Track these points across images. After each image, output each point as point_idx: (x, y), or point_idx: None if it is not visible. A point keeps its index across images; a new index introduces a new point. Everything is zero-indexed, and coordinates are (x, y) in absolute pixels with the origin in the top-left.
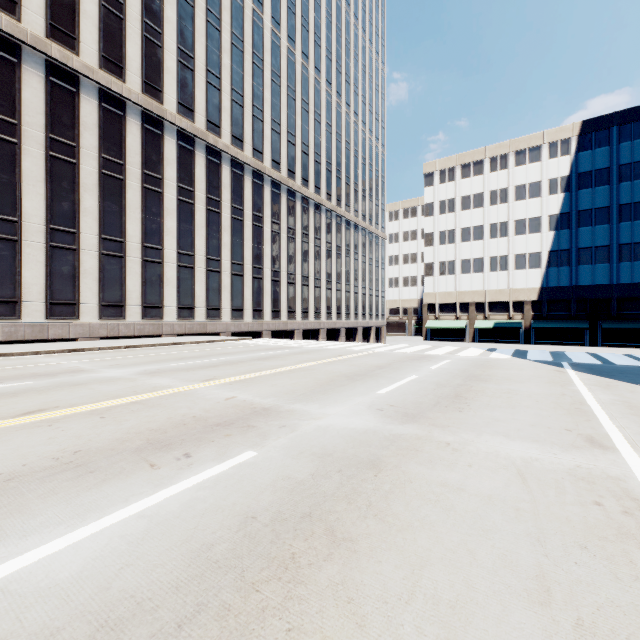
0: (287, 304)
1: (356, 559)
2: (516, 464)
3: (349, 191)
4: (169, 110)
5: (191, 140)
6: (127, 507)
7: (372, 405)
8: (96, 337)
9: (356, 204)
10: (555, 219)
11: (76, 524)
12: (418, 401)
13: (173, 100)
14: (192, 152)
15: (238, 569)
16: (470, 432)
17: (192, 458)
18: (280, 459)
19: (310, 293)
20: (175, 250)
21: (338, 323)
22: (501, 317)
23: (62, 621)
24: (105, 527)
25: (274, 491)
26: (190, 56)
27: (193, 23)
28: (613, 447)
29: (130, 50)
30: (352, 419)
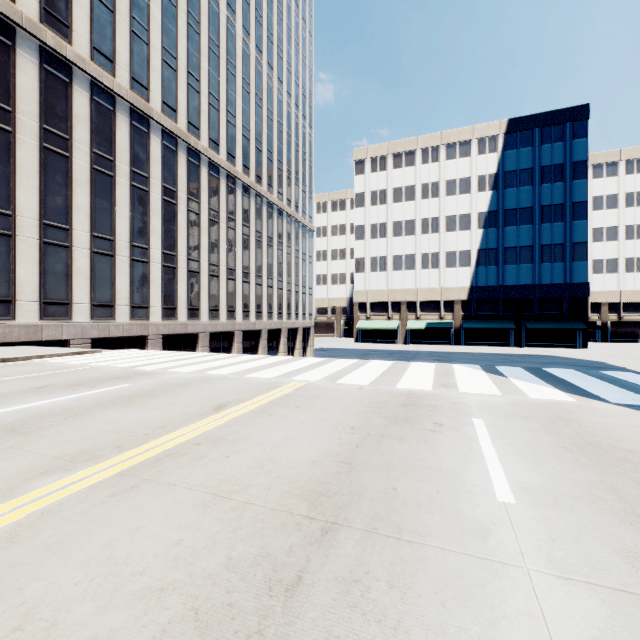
0: (187, 299)
1: None
2: None
3: (272, 168)
4: None
5: (7, 28)
6: None
7: None
8: None
9: (280, 185)
10: (484, 217)
11: None
12: None
13: None
14: (9, 48)
15: None
16: None
17: None
18: None
19: (221, 286)
20: None
21: (258, 324)
22: (432, 317)
23: None
24: None
25: None
26: None
27: None
28: None
29: None
30: None
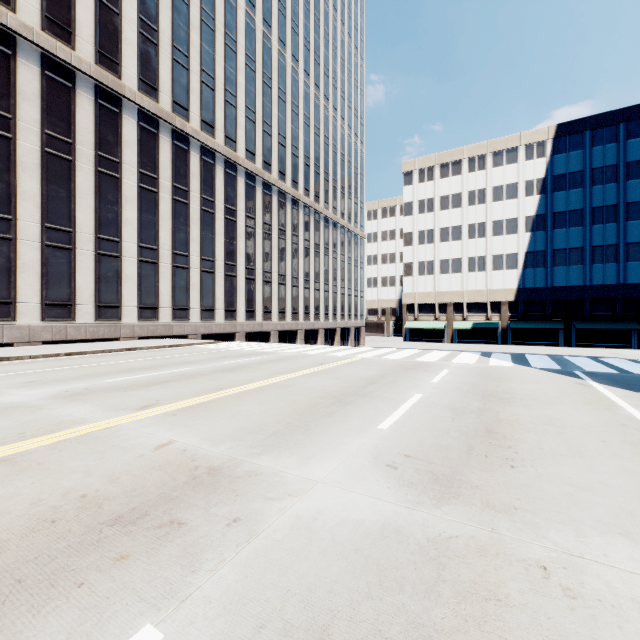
0: (263, 304)
1: None
2: None
3: (328, 187)
4: (128, 86)
5: (154, 122)
6: None
7: (378, 456)
8: (38, 341)
9: (335, 201)
10: (531, 220)
11: None
12: (441, 444)
13: (133, 75)
14: (156, 135)
15: None
16: (560, 526)
17: None
18: None
19: (287, 292)
20: (135, 243)
21: (316, 324)
22: (479, 318)
23: None
24: None
25: None
26: (153, 28)
27: None
28: None
29: (81, 13)
30: (353, 494)
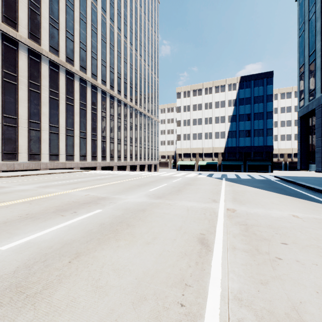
0: (110, 153)
1: (134, 228)
2: (188, 207)
3: (141, 98)
4: (44, 49)
5: (57, 66)
6: (59, 225)
7: (146, 194)
8: None
9: (145, 104)
10: (230, 117)
11: (43, 230)
12: (164, 192)
13: (46, 44)
14: (58, 72)
15: (101, 233)
16: (178, 200)
17: (77, 213)
18: (111, 211)
19: (122, 147)
20: (48, 124)
21: (136, 162)
22: (209, 160)
23: (53, 244)
24: (54, 229)
25: (109, 218)
26: (56, 22)
27: (58, 4)
28: (219, 202)
29: (21, 14)
30: (138, 199)
